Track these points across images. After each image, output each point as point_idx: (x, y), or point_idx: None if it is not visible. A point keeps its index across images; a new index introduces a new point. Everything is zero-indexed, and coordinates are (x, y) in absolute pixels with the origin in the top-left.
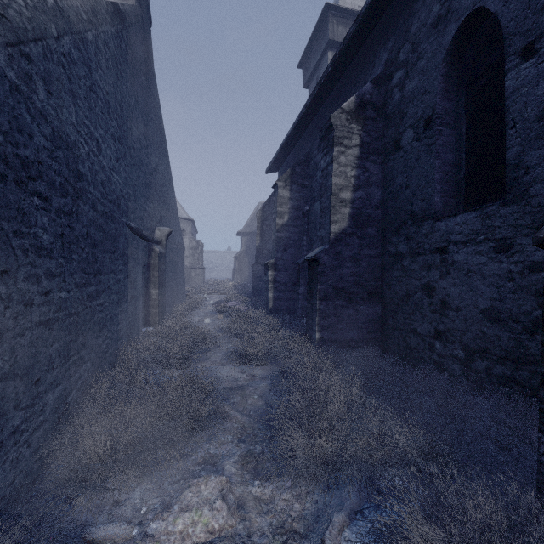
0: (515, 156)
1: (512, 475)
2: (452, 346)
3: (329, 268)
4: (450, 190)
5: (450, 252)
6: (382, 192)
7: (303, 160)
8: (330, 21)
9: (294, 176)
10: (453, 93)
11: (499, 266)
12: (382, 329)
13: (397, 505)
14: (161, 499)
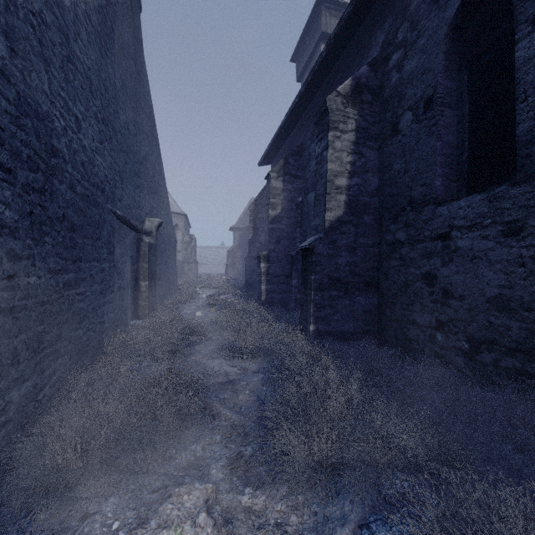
0: (527, 132)
1: (534, 480)
2: (455, 337)
3: (324, 257)
4: (452, 174)
5: (453, 237)
6: (379, 179)
7: (296, 150)
8: (323, 14)
9: (287, 167)
10: (455, 72)
11: (508, 251)
12: (379, 320)
13: (408, 517)
14: (137, 512)
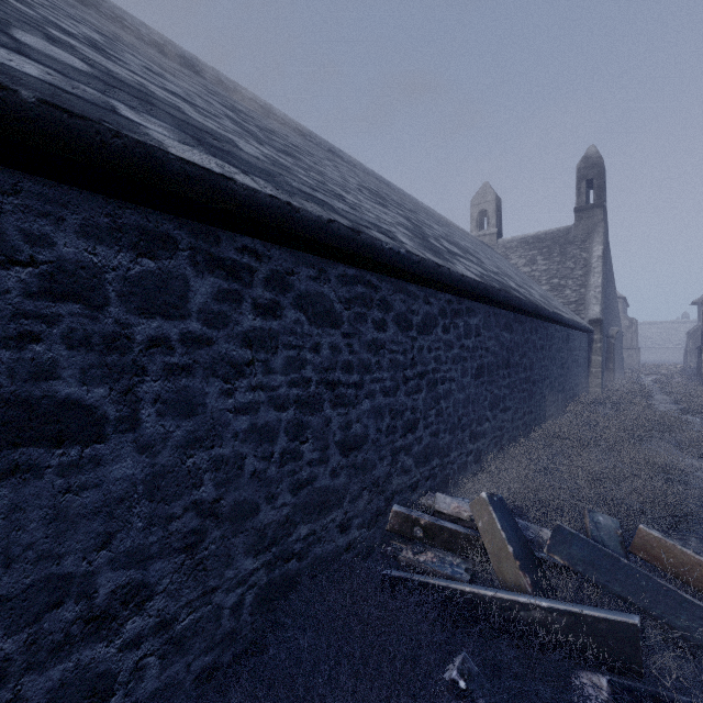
0: None
1: None
2: None
3: None
4: None
5: None
6: None
7: None
8: None
9: None
10: None
11: None
12: None
13: None
14: None
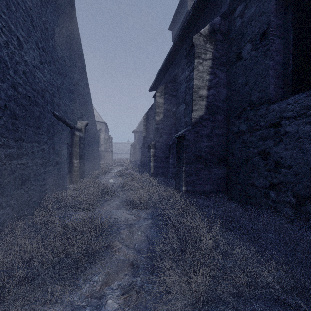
0: None
1: None
2: (285, 194)
3: (191, 142)
4: (280, 83)
5: (283, 125)
6: (227, 91)
7: (172, 79)
8: None
9: (166, 89)
10: (282, 13)
11: None
12: (227, 184)
13: None
14: None
